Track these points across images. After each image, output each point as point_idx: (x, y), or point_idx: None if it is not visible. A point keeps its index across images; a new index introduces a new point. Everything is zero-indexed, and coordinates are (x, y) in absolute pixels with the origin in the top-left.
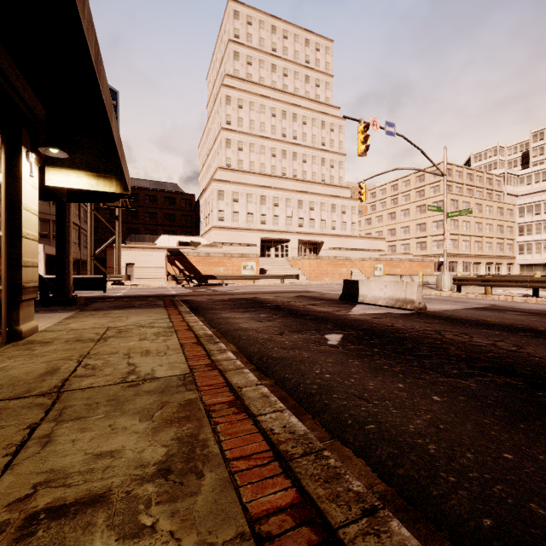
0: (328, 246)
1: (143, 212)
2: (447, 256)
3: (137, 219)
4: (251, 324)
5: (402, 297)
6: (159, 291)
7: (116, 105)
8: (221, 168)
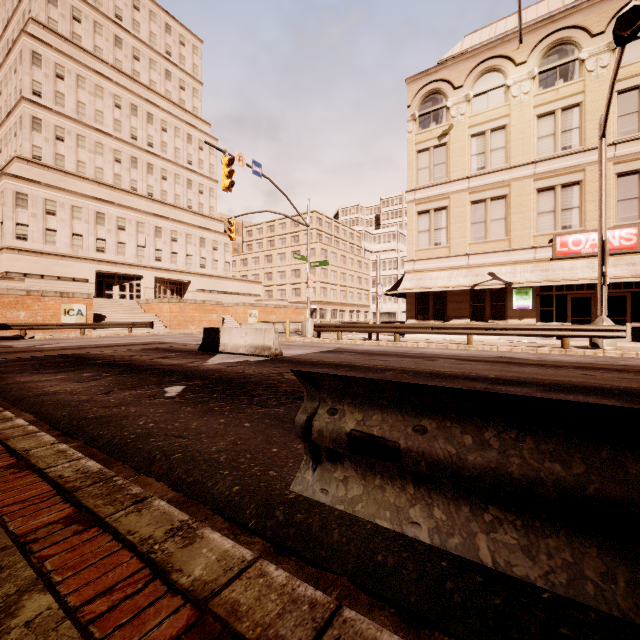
0: (195, 288)
1: None
2: (318, 303)
3: None
4: (64, 386)
5: (261, 344)
6: None
7: None
8: (22, 159)
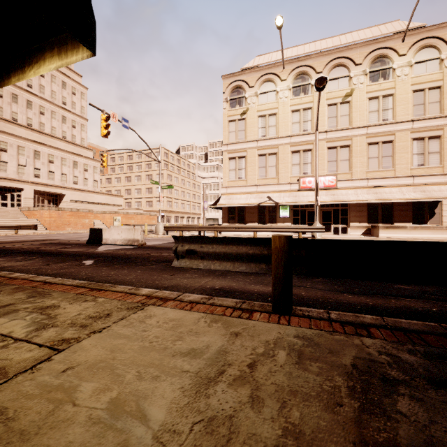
0: (69, 199)
1: None
2: (165, 212)
3: None
4: (13, 263)
5: (132, 238)
6: None
7: None
8: None
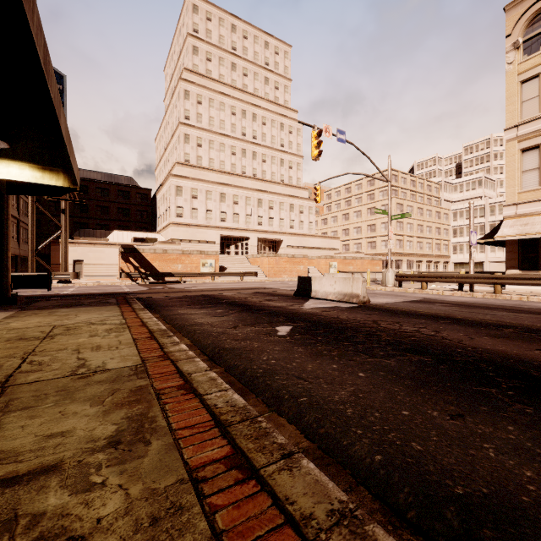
0: (286, 245)
1: (94, 205)
2: (394, 255)
3: (87, 213)
4: (206, 319)
5: (349, 292)
6: (112, 289)
7: (62, 89)
8: (179, 163)
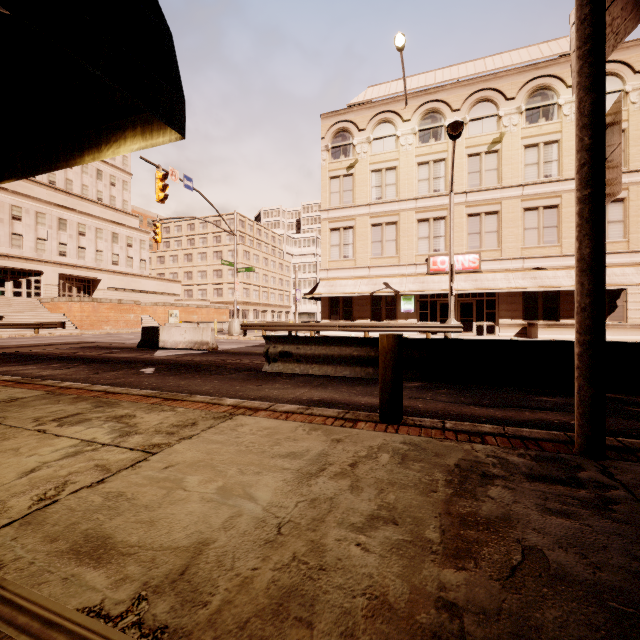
0: (107, 286)
1: None
2: (241, 304)
3: None
4: (52, 372)
5: (199, 340)
6: None
7: None
8: None
